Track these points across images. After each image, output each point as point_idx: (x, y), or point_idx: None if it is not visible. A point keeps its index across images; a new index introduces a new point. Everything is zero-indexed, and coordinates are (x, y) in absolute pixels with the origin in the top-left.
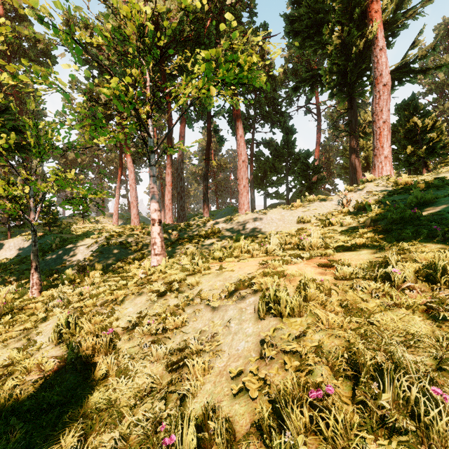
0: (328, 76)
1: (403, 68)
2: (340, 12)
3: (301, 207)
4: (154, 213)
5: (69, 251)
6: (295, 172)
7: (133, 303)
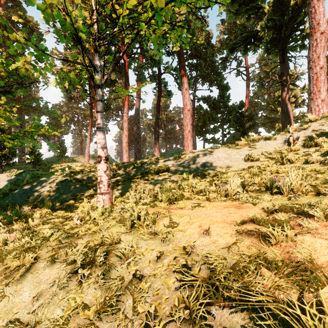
0: (265, 31)
1: None
2: None
3: (246, 146)
4: (100, 150)
5: (35, 186)
6: (229, 121)
7: (36, 280)
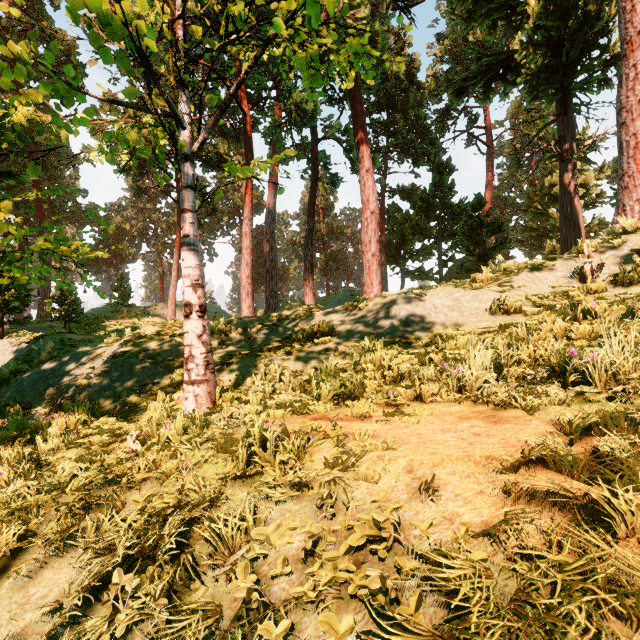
0: (527, 51)
1: None
2: None
3: (492, 283)
4: (190, 291)
5: (62, 366)
6: (453, 234)
7: (19, 597)
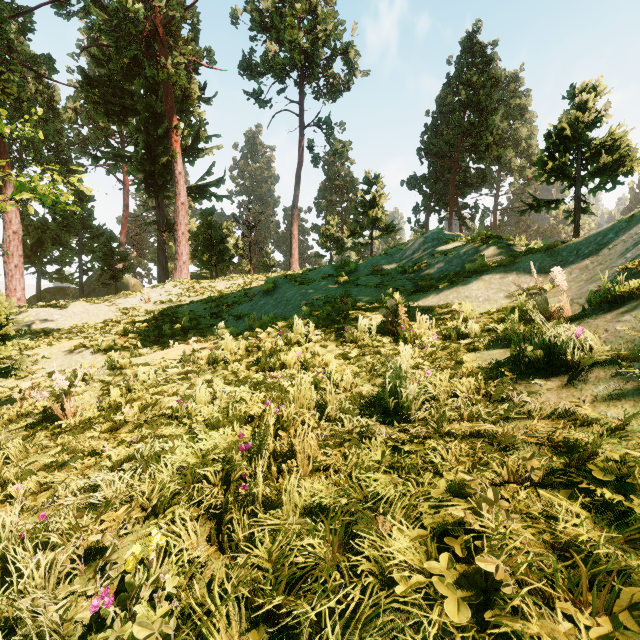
0: (135, 172)
1: (202, 187)
2: (147, 120)
3: (106, 301)
4: None
5: None
6: (93, 251)
7: None
